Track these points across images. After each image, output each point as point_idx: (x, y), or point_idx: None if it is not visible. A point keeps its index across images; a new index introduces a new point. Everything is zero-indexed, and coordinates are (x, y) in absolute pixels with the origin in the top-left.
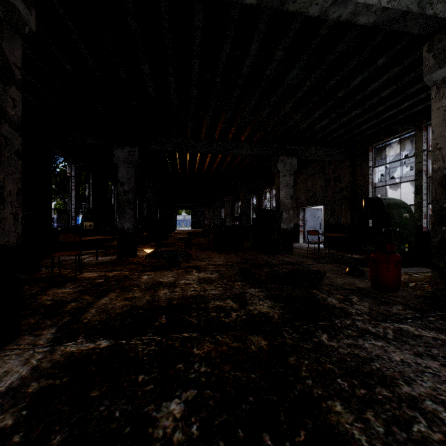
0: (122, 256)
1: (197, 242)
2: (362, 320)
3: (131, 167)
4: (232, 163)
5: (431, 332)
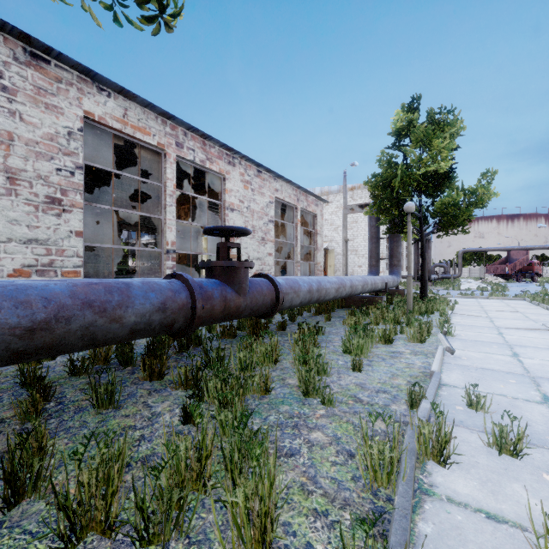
0: None
1: None
2: None
3: None
4: None
5: None
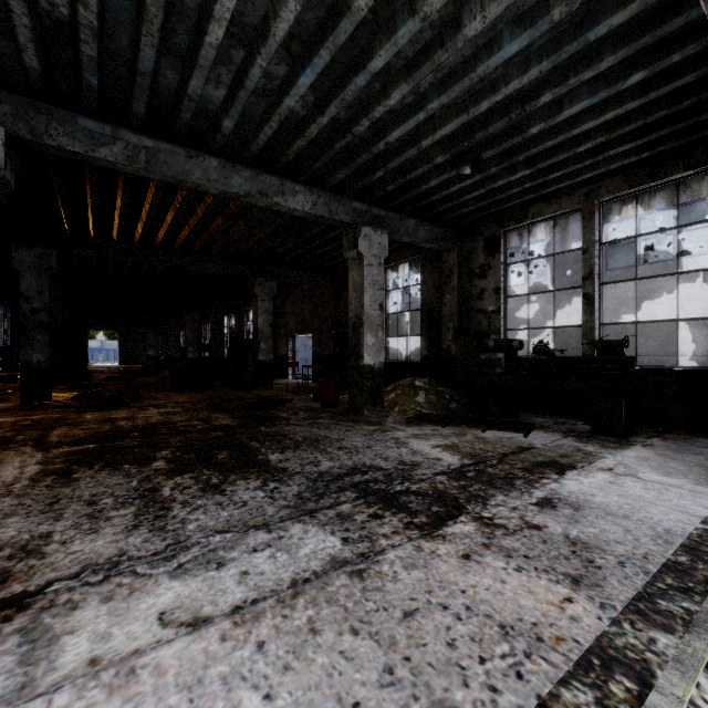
0: (28, 400)
1: (142, 382)
2: (295, 420)
3: (44, 276)
4: (198, 273)
5: (330, 421)
